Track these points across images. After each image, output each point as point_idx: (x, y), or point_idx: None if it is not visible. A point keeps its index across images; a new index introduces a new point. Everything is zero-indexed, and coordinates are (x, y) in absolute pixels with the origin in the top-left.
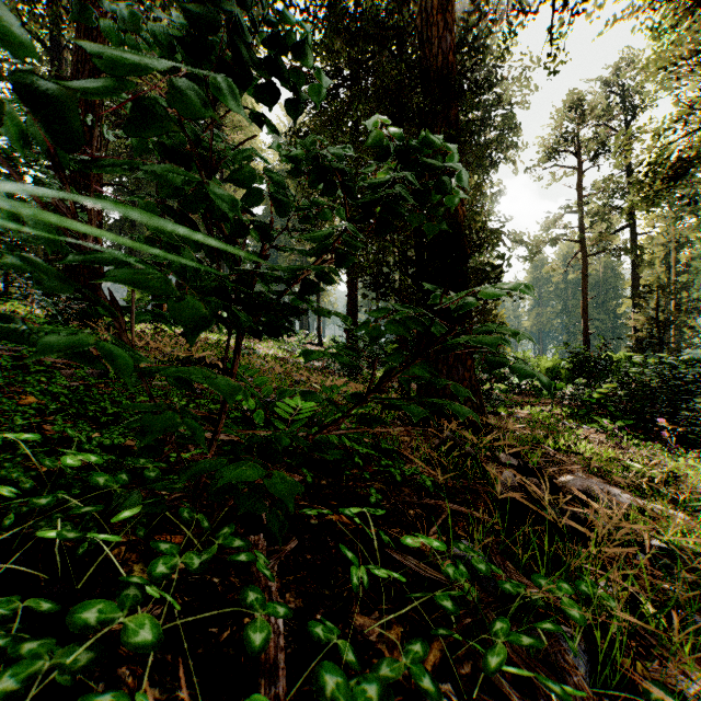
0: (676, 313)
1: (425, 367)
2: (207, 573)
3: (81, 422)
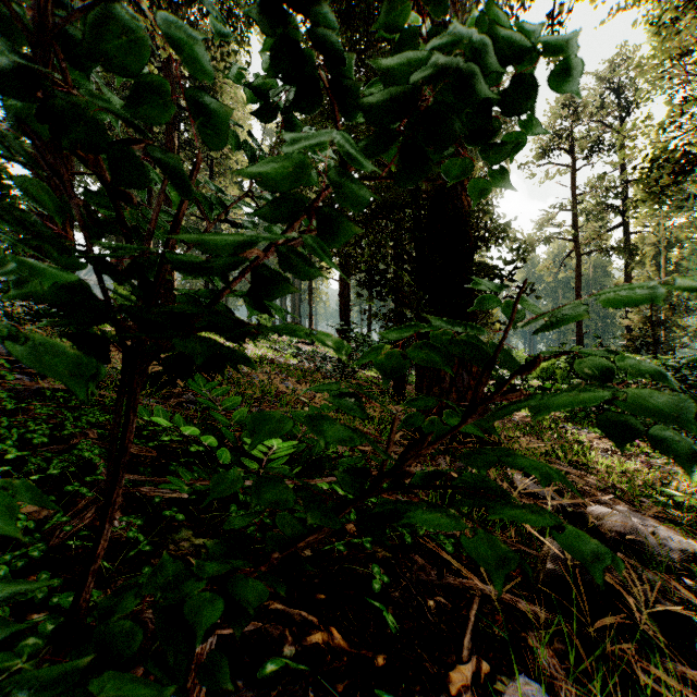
0: (670, 313)
1: (475, 422)
2: None
3: None
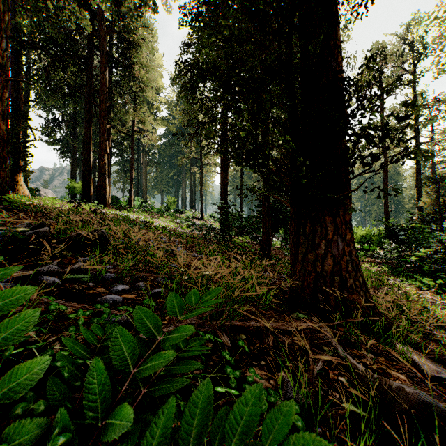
0: None
1: None
2: None
3: None
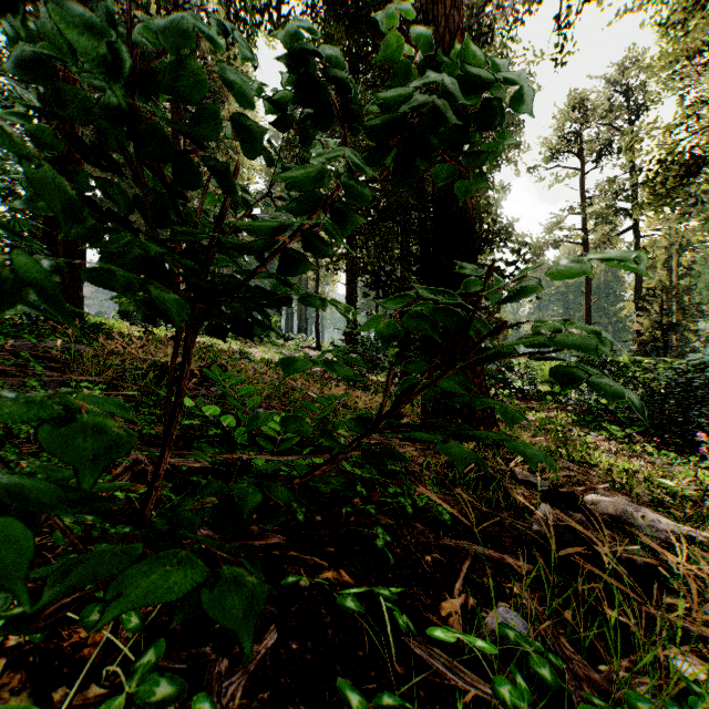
0: (680, 317)
1: (457, 380)
2: (133, 701)
3: (10, 446)
